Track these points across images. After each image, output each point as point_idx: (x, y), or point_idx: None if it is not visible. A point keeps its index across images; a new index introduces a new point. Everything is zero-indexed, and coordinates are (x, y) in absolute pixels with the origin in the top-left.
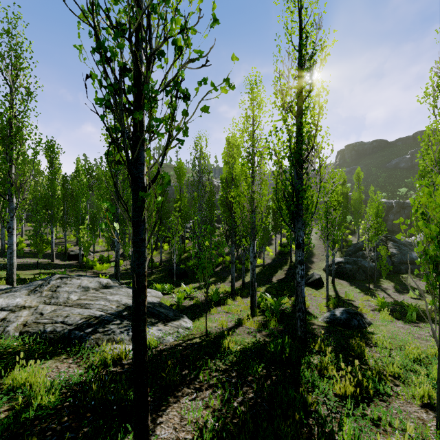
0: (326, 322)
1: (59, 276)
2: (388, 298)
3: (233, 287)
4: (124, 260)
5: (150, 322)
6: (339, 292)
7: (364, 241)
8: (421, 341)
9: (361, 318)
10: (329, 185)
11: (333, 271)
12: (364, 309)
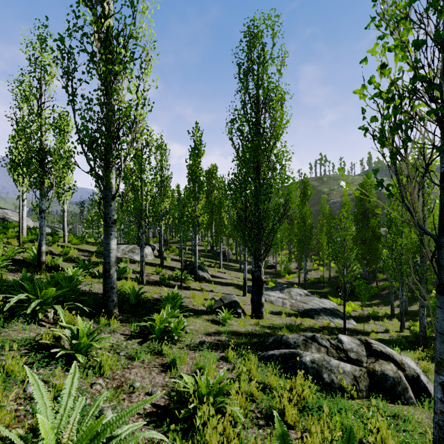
0: None
1: (286, 285)
2: None
3: (392, 311)
4: (300, 272)
5: (335, 316)
6: None
7: None
8: None
9: None
10: None
11: None
12: None
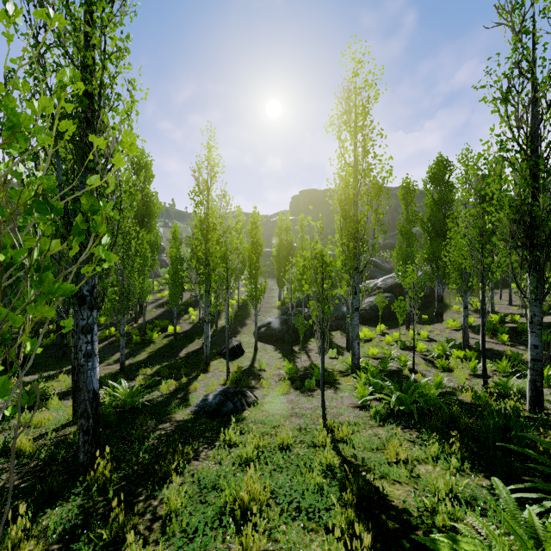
0: (194, 413)
1: None
2: (306, 362)
3: None
4: None
5: None
6: (256, 361)
7: (287, 296)
8: (295, 419)
9: (242, 398)
10: (233, 222)
11: (256, 334)
12: (265, 381)
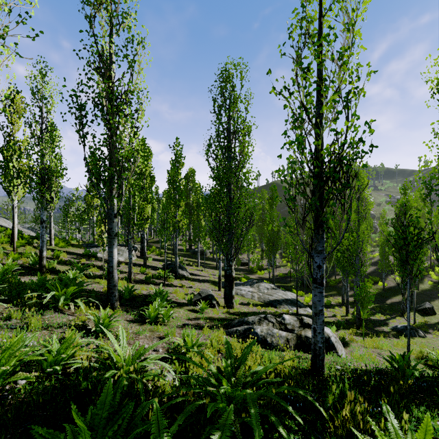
0: (390, 329)
1: (256, 281)
2: None
3: (343, 300)
4: (271, 268)
5: (294, 305)
6: None
7: None
8: None
9: (415, 332)
10: None
11: None
12: (437, 332)
